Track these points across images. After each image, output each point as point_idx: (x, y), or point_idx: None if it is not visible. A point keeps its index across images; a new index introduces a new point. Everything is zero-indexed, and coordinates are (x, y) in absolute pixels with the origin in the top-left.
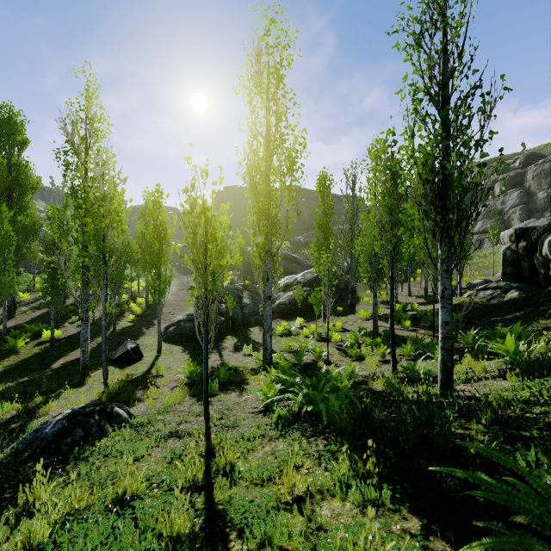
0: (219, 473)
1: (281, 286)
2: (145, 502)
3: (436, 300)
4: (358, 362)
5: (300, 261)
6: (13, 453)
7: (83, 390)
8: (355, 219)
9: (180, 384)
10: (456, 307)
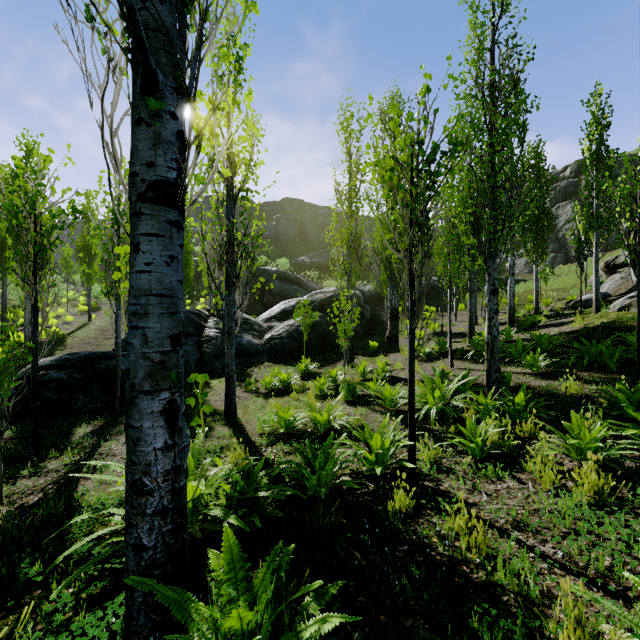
0: None
1: (276, 313)
2: None
3: (537, 325)
4: (507, 476)
5: (304, 283)
6: None
7: None
8: None
9: None
10: (613, 328)
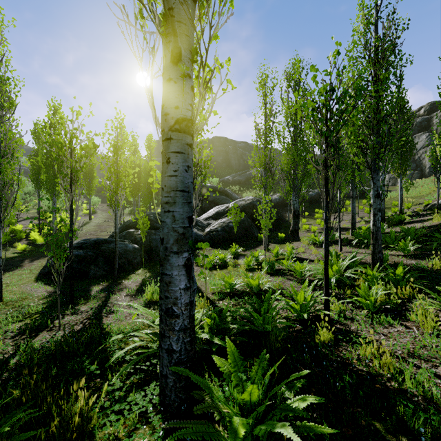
0: None
1: (212, 214)
2: None
3: (402, 222)
4: (396, 323)
5: (229, 194)
6: None
7: None
8: (299, 129)
9: None
10: None
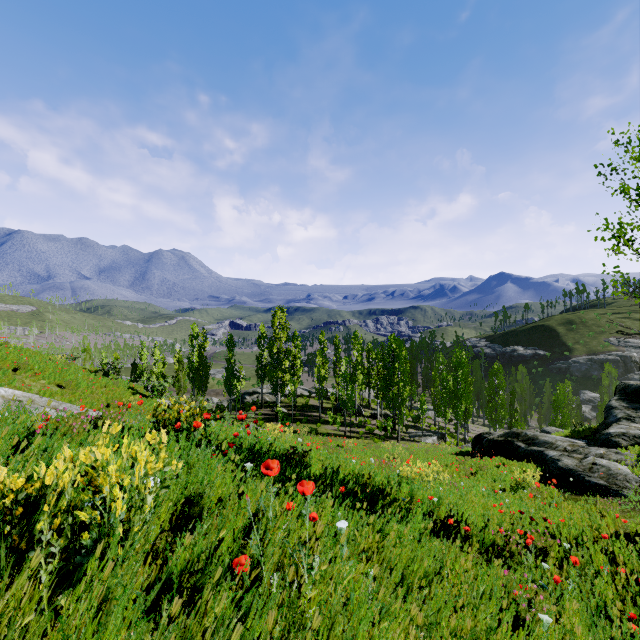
0: None
1: None
2: None
3: None
4: None
5: None
6: None
7: None
8: None
9: None
10: None
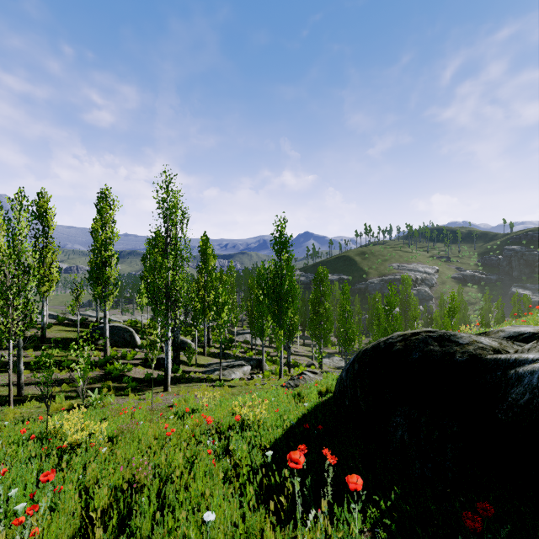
0: None
1: None
2: None
3: None
4: None
5: None
6: None
7: None
8: None
9: None
10: None
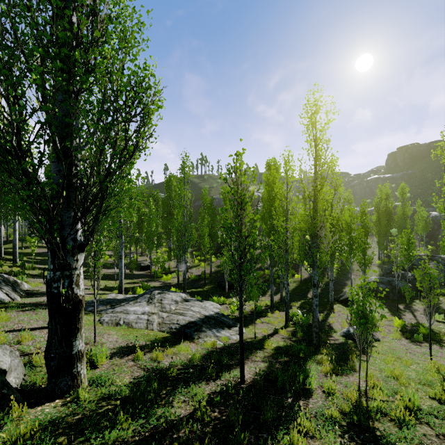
0: (441, 372)
1: None
2: (413, 367)
3: None
4: None
5: None
6: (341, 336)
7: (336, 315)
8: None
9: (393, 328)
10: None
